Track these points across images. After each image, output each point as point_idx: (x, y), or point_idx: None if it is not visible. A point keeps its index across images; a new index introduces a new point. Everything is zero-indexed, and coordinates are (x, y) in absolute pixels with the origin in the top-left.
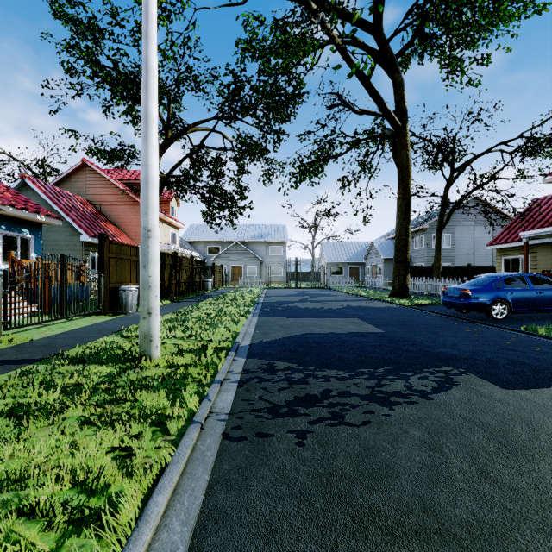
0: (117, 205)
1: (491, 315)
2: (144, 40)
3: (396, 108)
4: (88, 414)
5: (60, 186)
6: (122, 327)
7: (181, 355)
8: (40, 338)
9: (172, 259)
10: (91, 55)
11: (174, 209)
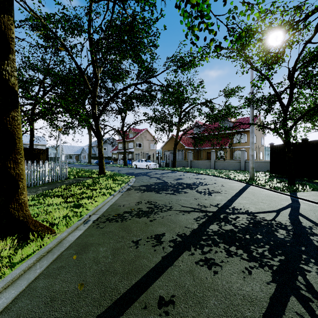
0: None
1: None
2: (60, 137)
3: None
4: None
5: None
6: None
7: None
8: None
9: None
10: None
11: None
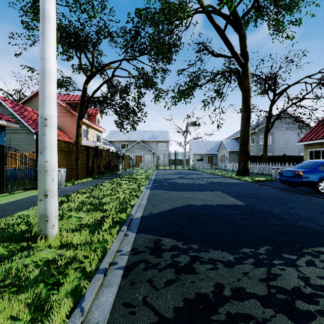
0: (61, 117)
1: (318, 189)
2: None
3: (241, 52)
4: None
5: (25, 105)
6: None
7: (79, 230)
8: None
9: (94, 150)
10: (36, 11)
11: (99, 120)
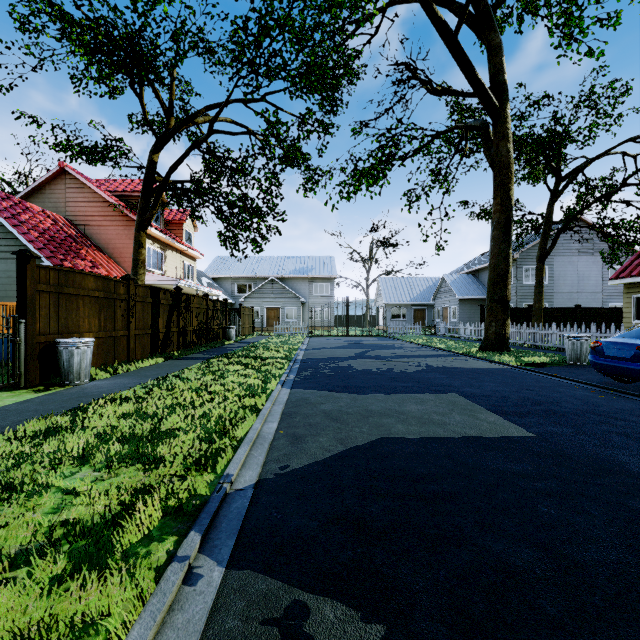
0: (107, 226)
1: None
2: None
3: (491, 83)
4: None
5: (31, 200)
6: (6, 428)
7: (39, 558)
8: None
9: (172, 297)
10: None
11: (190, 234)
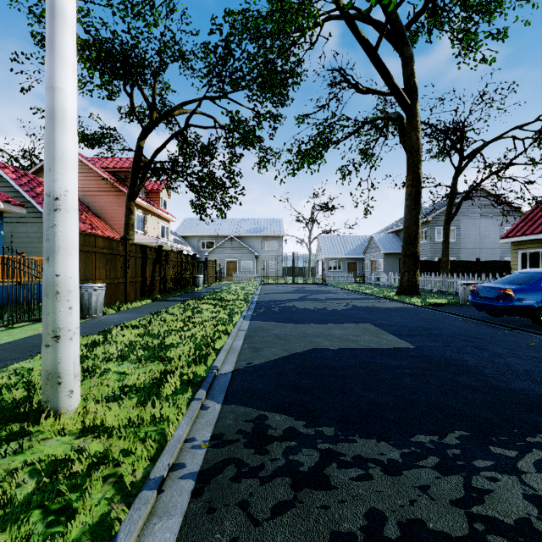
0: (101, 195)
1: (539, 321)
2: None
3: (404, 85)
4: None
5: (40, 175)
6: None
7: (120, 399)
8: None
9: (155, 252)
10: None
11: (165, 201)
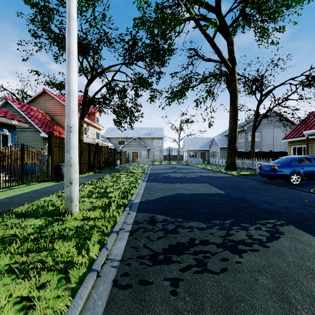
0: (64, 116)
1: (290, 181)
2: None
3: (229, 57)
4: (13, 262)
5: (30, 104)
6: (59, 190)
7: (93, 210)
8: (4, 198)
9: (95, 147)
10: (45, 23)
11: (98, 118)
